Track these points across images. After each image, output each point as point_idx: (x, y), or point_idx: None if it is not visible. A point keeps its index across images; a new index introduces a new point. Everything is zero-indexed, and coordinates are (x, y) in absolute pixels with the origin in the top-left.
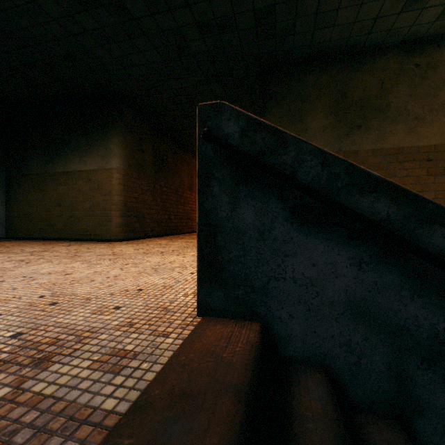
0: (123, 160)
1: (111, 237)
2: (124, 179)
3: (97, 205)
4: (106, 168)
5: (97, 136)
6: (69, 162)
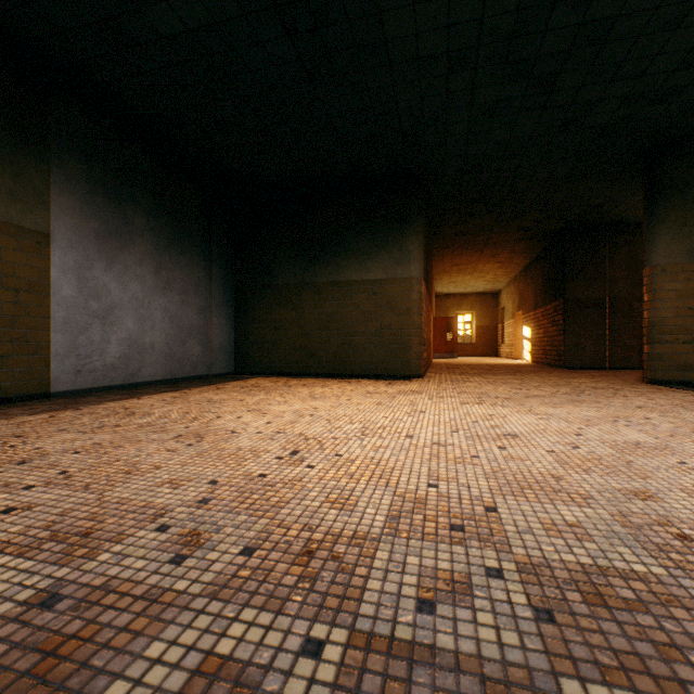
0: (422, 267)
1: (410, 372)
2: (422, 292)
3: (387, 328)
4: (401, 277)
5: (387, 233)
6: (341, 268)
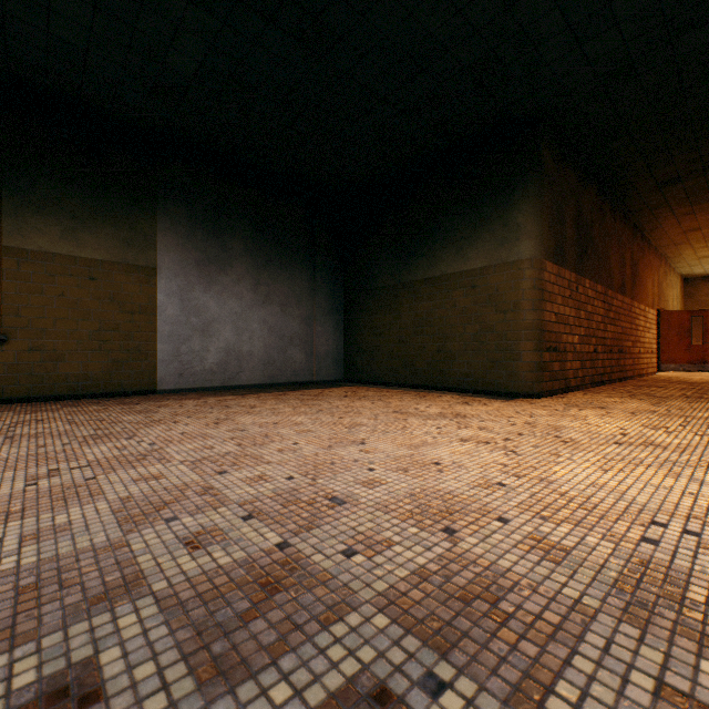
0: (539, 243)
1: (518, 389)
2: (540, 277)
3: (488, 330)
4: (505, 262)
5: (488, 207)
6: (436, 261)
